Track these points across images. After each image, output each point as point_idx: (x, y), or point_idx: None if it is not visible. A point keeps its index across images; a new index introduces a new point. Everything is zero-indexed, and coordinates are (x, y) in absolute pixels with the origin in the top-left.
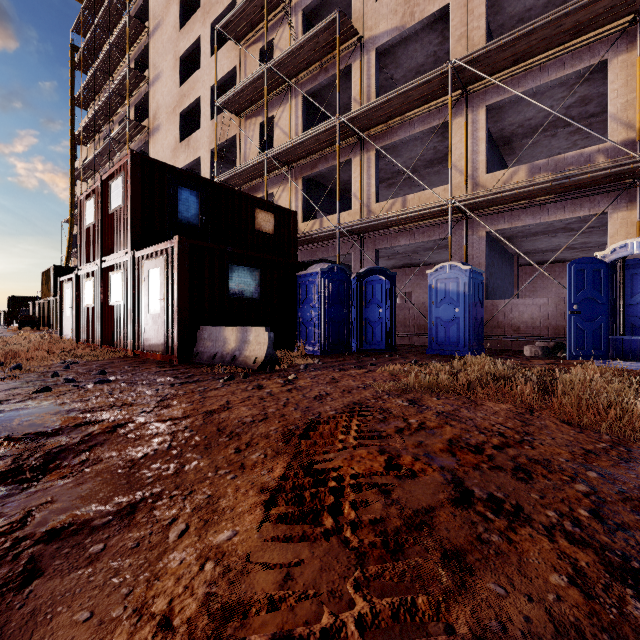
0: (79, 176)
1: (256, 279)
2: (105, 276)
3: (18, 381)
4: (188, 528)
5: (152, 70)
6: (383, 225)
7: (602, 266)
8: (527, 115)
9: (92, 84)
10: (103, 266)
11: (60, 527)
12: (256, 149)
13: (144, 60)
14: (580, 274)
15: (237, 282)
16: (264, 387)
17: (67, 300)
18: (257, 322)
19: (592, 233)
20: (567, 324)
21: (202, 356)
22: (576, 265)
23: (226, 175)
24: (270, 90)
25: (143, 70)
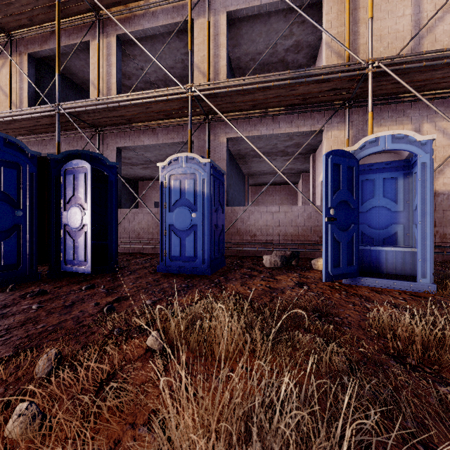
0: None
1: None
2: None
3: None
4: None
5: None
6: (121, 116)
7: (355, 162)
8: (258, 47)
9: None
10: None
11: None
12: None
13: None
14: (336, 170)
15: None
16: None
17: None
18: None
19: (298, 160)
20: (324, 234)
21: None
22: (333, 157)
23: None
24: None
25: None
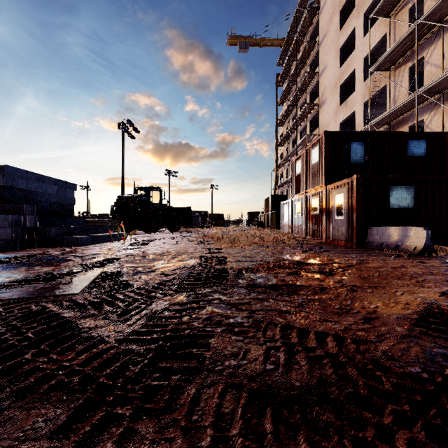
0: (279, 144)
1: (411, 194)
2: (307, 200)
3: (290, 248)
4: (404, 293)
5: (320, 66)
6: None
7: None
8: None
9: (286, 91)
10: (306, 195)
11: (353, 285)
12: (405, 89)
13: (315, 62)
14: None
15: (395, 197)
16: (425, 263)
17: (285, 213)
18: (412, 224)
19: None
20: None
21: (372, 244)
22: None
23: (378, 119)
24: (420, 38)
25: (314, 68)
